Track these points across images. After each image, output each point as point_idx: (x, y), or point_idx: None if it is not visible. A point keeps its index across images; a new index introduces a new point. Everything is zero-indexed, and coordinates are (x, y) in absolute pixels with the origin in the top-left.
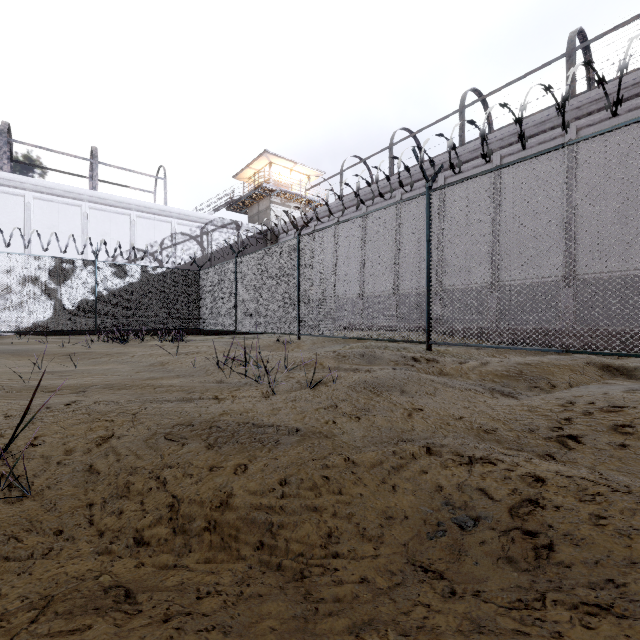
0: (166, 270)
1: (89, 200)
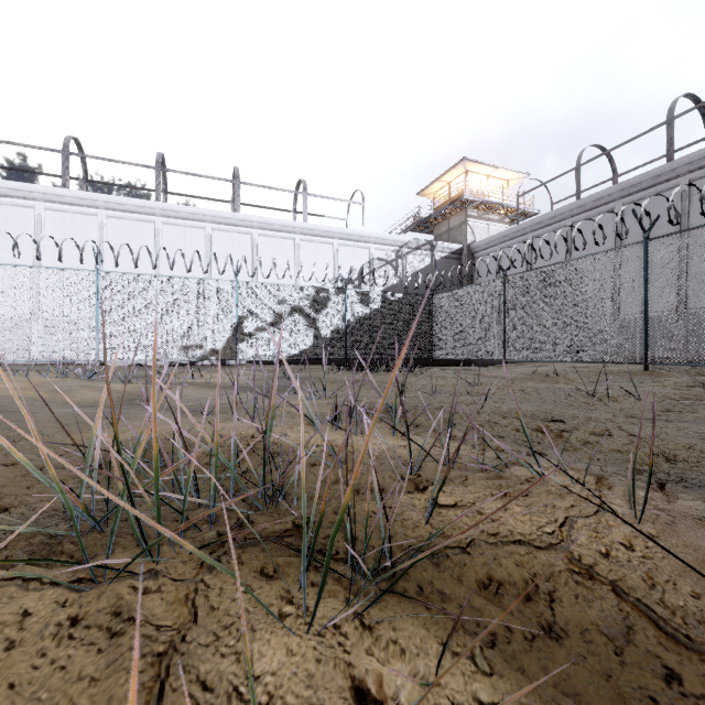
0: (402, 296)
1: (300, 232)
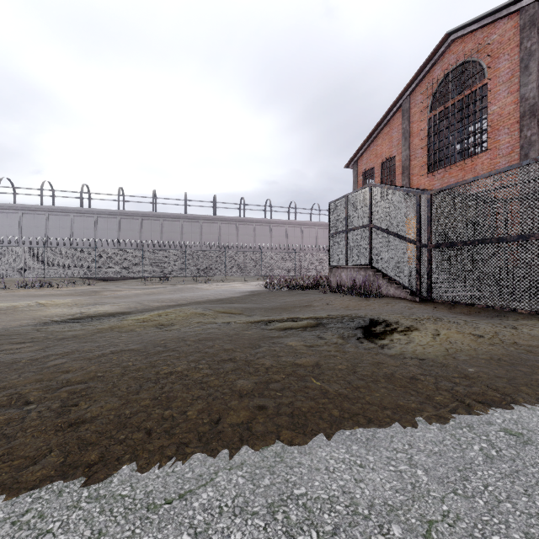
0: None
1: None
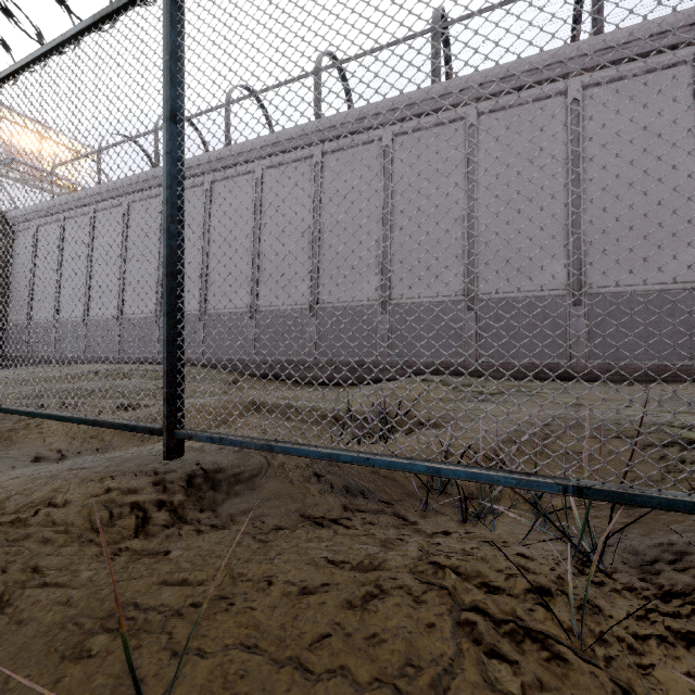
0: None
1: None
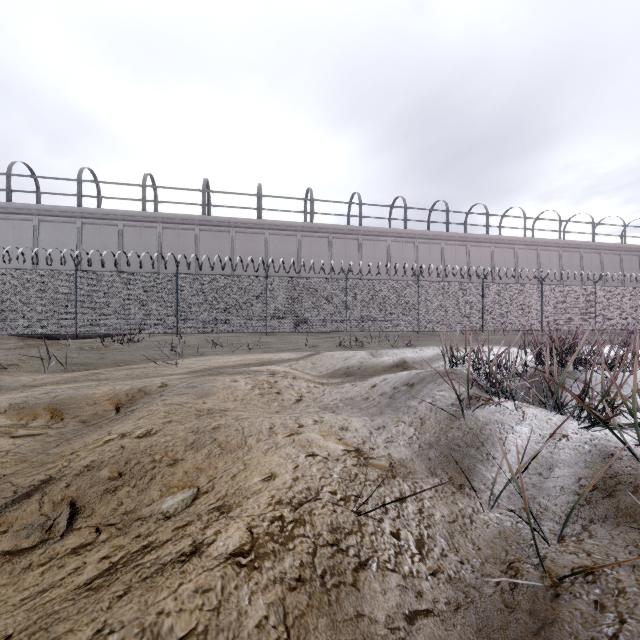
0: None
1: None
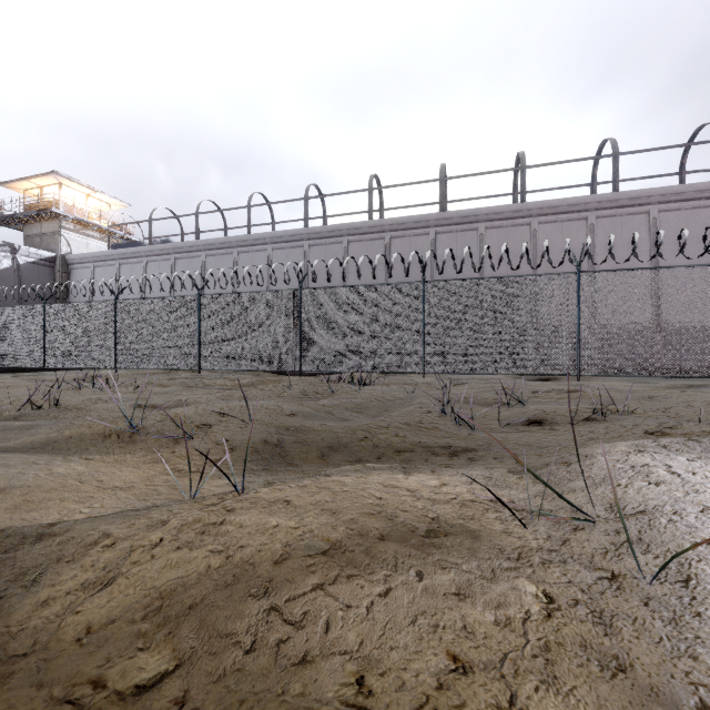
0: None
1: None
